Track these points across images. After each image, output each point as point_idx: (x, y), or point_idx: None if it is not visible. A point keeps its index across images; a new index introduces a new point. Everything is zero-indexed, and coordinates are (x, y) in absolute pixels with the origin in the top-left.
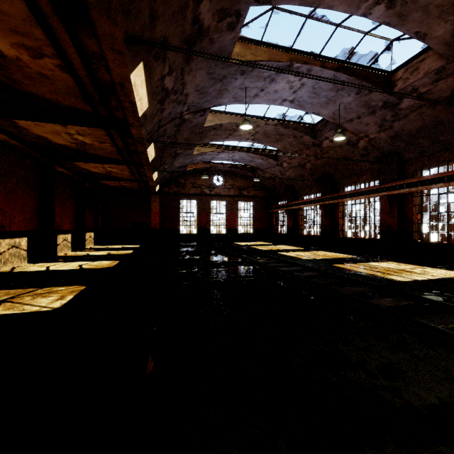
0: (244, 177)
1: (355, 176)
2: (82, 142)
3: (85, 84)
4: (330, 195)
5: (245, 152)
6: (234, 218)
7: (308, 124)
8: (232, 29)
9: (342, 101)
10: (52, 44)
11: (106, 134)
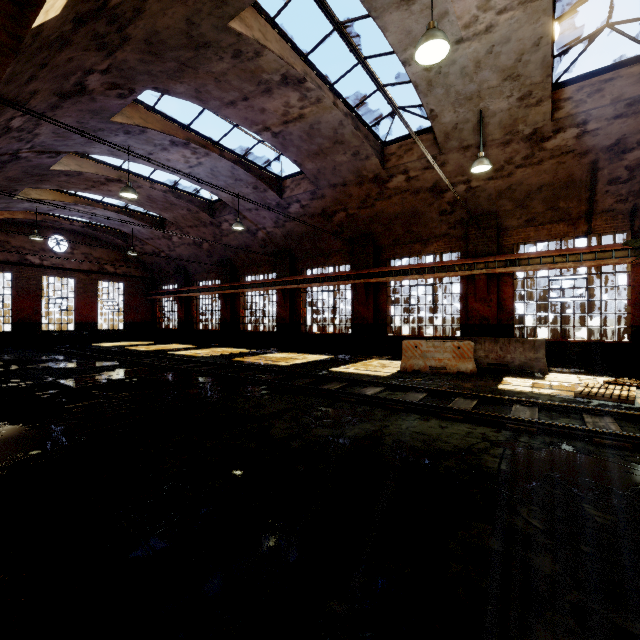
0: (108, 245)
1: (256, 266)
2: None
3: None
4: (230, 284)
5: (114, 212)
6: (90, 307)
7: (205, 199)
8: (122, 98)
9: (242, 191)
10: None
11: None
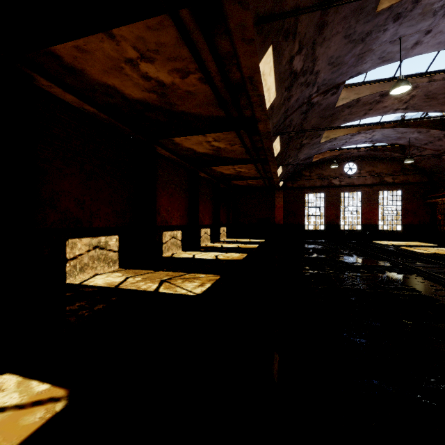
0: (387, 161)
1: None
2: (217, 148)
3: (219, 89)
4: None
5: (390, 128)
6: (372, 212)
7: None
8: None
9: None
10: (194, 57)
11: (236, 136)
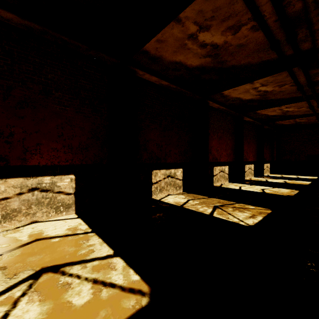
0: None
1: None
2: (264, 92)
3: (272, 31)
4: None
5: None
6: None
7: None
8: None
9: None
10: (248, 6)
11: (287, 75)
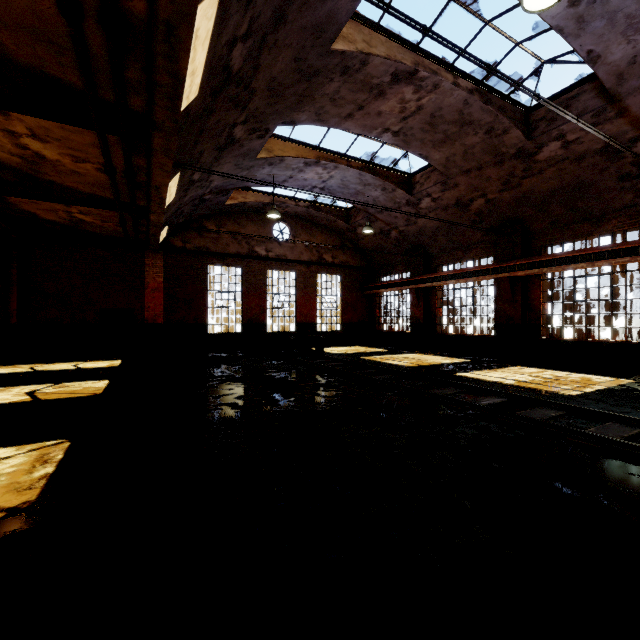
0: (327, 230)
1: (587, 222)
2: None
3: None
4: (527, 259)
5: (357, 170)
6: (310, 304)
7: (520, 105)
8: None
9: None
10: None
11: None
